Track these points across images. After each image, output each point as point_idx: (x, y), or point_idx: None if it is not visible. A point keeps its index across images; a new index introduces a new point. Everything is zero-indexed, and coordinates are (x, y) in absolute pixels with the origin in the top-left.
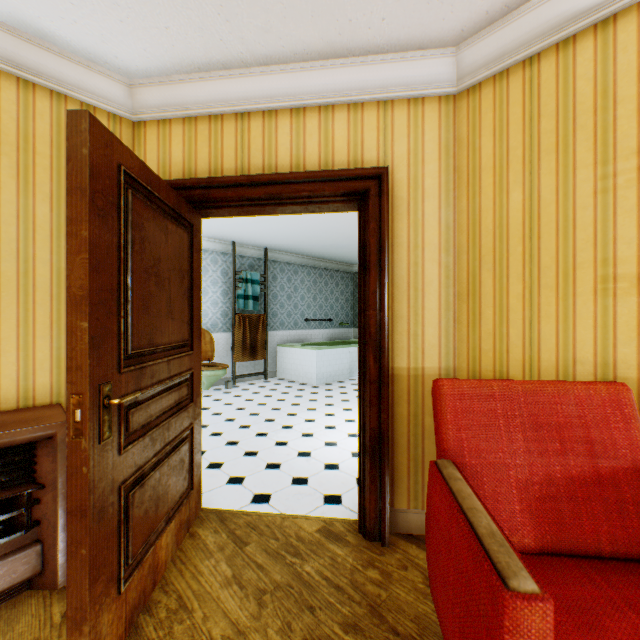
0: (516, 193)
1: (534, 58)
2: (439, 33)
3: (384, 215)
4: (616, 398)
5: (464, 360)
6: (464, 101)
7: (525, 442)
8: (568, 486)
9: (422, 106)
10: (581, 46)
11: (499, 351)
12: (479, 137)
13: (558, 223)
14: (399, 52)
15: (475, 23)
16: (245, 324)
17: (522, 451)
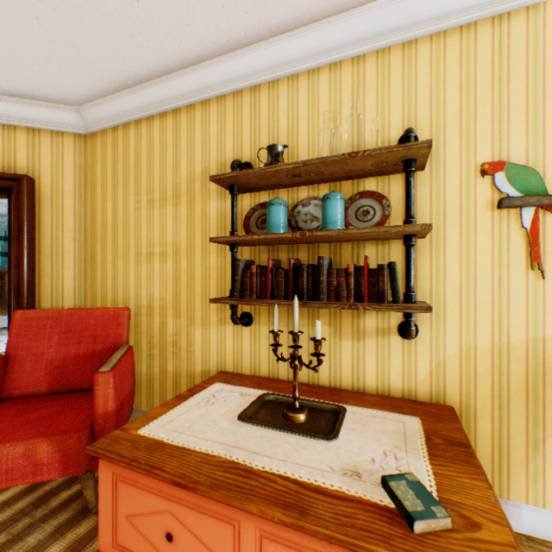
0: (110, 202)
1: (117, 128)
2: (60, 97)
3: (23, 206)
4: (118, 314)
5: (91, 300)
6: (91, 140)
7: (60, 340)
8: (77, 359)
9: (63, 137)
10: (132, 130)
11: (104, 294)
12: (97, 165)
13: (125, 223)
14: (39, 100)
15: (82, 98)
16: (5, 280)
17: (57, 345)
